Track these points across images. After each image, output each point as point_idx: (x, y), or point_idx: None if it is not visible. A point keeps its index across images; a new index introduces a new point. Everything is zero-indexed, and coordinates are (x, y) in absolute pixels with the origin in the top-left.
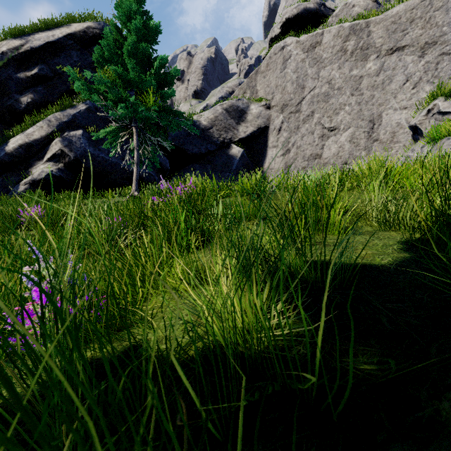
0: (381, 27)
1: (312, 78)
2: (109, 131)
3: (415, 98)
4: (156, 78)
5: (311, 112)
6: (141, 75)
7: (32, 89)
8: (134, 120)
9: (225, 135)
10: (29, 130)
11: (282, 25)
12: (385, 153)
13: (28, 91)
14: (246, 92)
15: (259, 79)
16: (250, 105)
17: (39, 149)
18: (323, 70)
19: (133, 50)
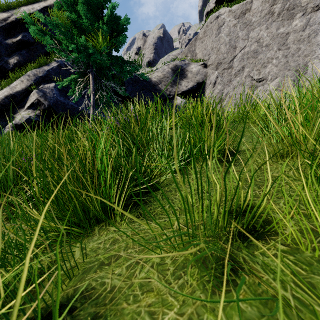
0: None
1: (242, 39)
2: (71, 79)
3: None
4: (108, 27)
5: (241, 67)
6: (95, 24)
7: (17, 53)
8: (90, 68)
9: (170, 89)
10: (12, 84)
11: (217, 0)
12: None
13: (15, 54)
14: (187, 56)
15: (198, 45)
16: (191, 65)
17: (21, 99)
18: (252, 32)
19: (87, 1)
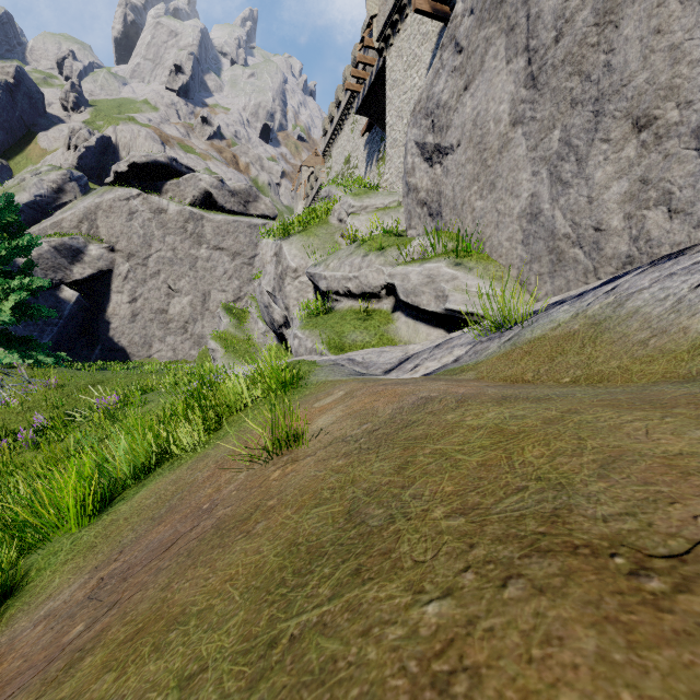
0: (211, 226)
1: (159, 240)
2: None
3: (230, 286)
4: None
5: (158, 270)
6: None
7: None
8: None
9: (53, 276)
10: None
11: (130, 165)
12: (214, 320)
13: None
14: (83, 222)
15: (101, 216)
16: (89, 245)
17: None
18: (169, 237)
19: None
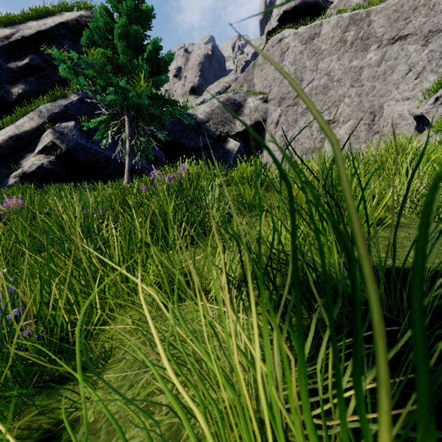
0: (382, 16)
1: (310, 70)
2: (100, 121)
3: (418, 88)
4: (148, 63)
5: None
6: (133, 60)
7: (23, 80)
8: (126, 109)
9: (221, 129)
10: (19, 121)
11: (280, 18)
12: None
13: (19, 81)
14: (243, 86)
15: (256, 73)
16: (247, 98)
17: (30, 140)
18: (321, 62)
19: (124, 33)
